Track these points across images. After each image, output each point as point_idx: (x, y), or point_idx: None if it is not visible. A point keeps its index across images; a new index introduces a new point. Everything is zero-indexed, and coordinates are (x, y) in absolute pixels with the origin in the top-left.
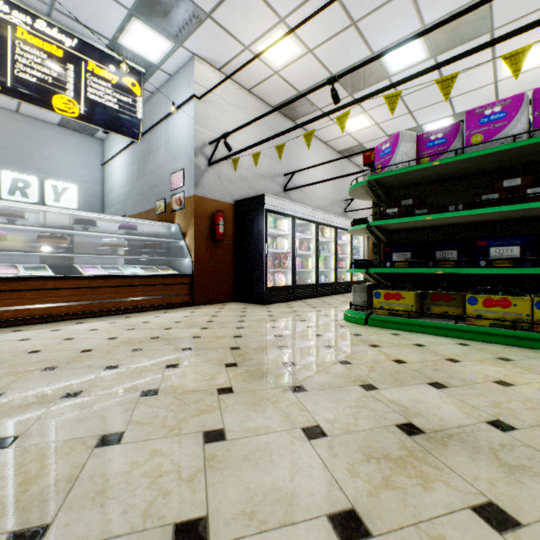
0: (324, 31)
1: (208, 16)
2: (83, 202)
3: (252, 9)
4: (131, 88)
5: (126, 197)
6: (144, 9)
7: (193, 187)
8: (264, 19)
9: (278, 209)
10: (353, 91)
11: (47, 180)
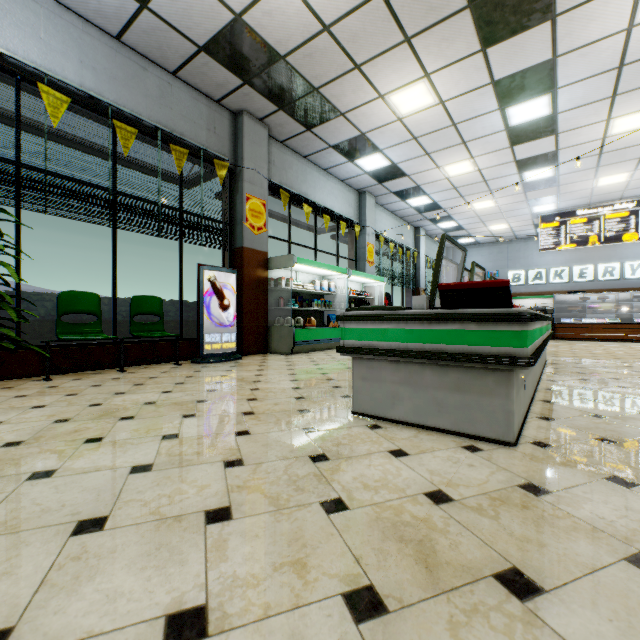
0: None
1: None
2: None
3: None
4: None
5: None
6: None
7: None
8: None
9: None
10: None
11: (625, 262)
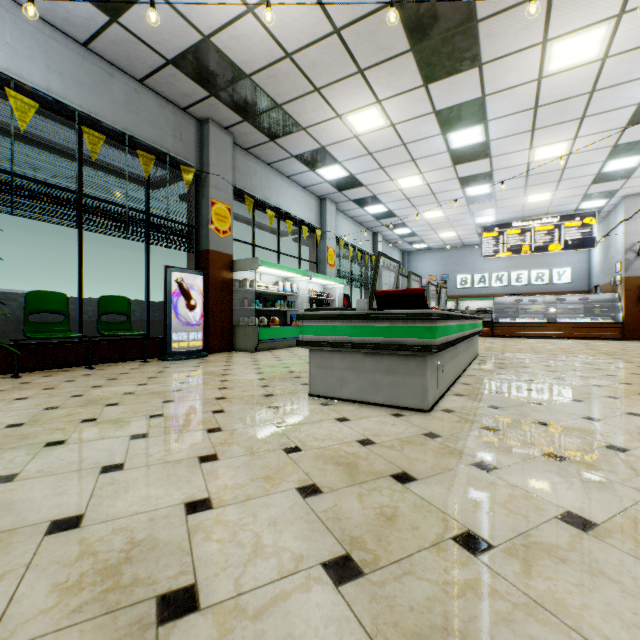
0: None
1: (619, 189)
2: (574, 277)
3: None
4: (588, 223)
5: (599, 273)
6: (585, 200)
7: (623, 272)
8: None
9: None
10: None
11: (553, 269)
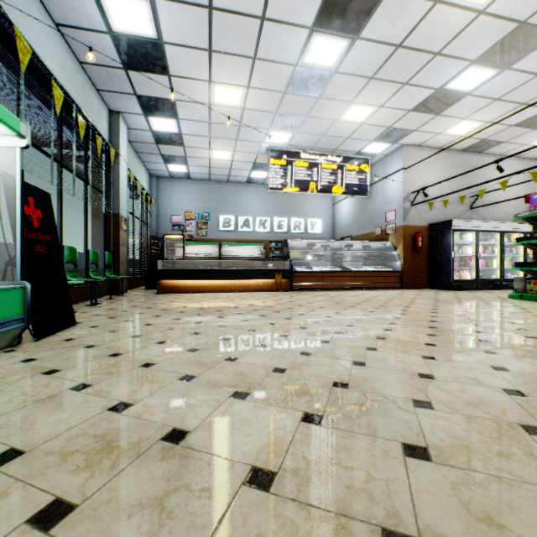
0: (498, 113)
1: (414, 131)
2: (323, 229)
3: (443, 121)
4: (364, 170)
5: (352, 225)
6: (379, 138)
7: (402, 221)
8: (451, 122)
9: (463, 228)
10: (536, 127)
11: (308, 219)
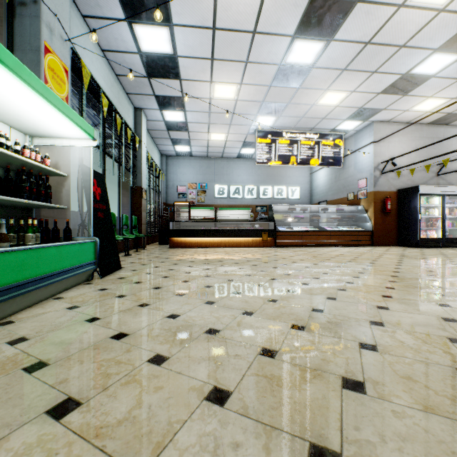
0: None
1: (383, 109)
2: (302, 195)
3: (409, 100)
4: (338, 144)
5: (327, 191)
6: (351, 117)
7: (372, 187)
8: (417, 100)
9: (429, 192)
10: None
11: (288, 186)
